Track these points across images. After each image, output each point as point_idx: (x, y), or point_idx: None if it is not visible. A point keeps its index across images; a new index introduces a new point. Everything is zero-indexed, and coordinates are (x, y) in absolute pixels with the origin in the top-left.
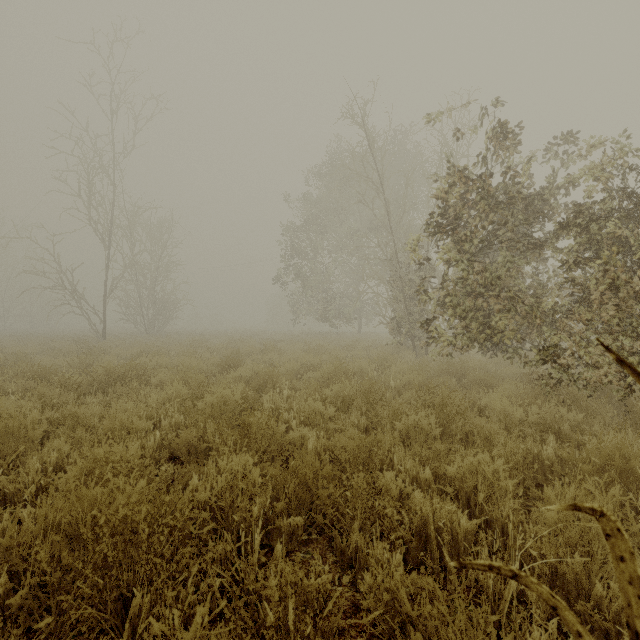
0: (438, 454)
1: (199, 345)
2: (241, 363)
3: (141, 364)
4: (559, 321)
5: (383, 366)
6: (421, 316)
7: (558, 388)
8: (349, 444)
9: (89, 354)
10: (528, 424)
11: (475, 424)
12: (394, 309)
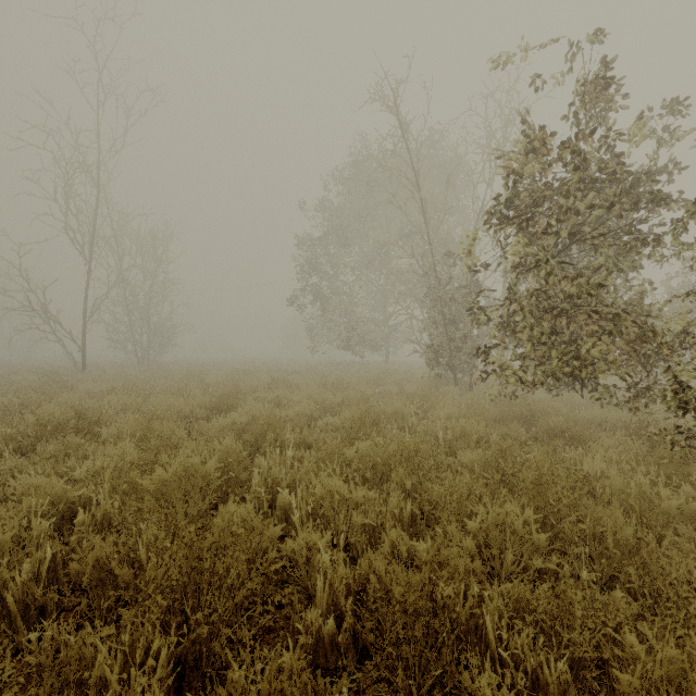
0: (537, 571)
1: (194, 378)
2: (237, 404)
3: (105, 406)
4: (694, 349)
5: (423, 408)
6: (464, 343)
7: (692, 448)
8: (396, 595)
9: (41, 392)
10: (680, 517)
11: (602, 523)
12: (430, 335)
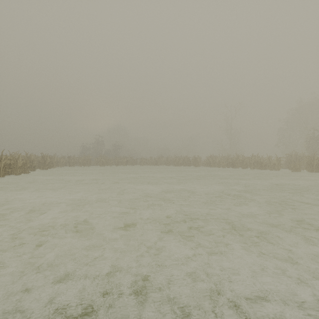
0: None
1: None
2: None
3: None
4: None
5: None
6: None
7: None
8: None
9: None
10: None
11: None
12: None
